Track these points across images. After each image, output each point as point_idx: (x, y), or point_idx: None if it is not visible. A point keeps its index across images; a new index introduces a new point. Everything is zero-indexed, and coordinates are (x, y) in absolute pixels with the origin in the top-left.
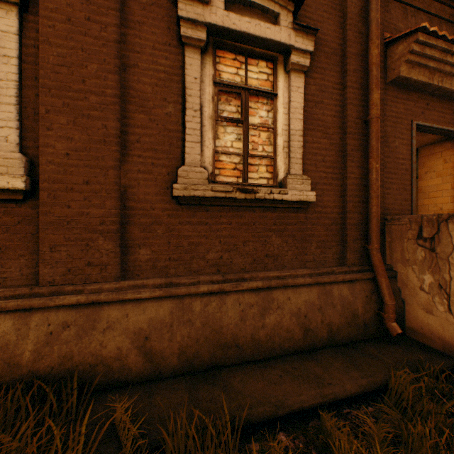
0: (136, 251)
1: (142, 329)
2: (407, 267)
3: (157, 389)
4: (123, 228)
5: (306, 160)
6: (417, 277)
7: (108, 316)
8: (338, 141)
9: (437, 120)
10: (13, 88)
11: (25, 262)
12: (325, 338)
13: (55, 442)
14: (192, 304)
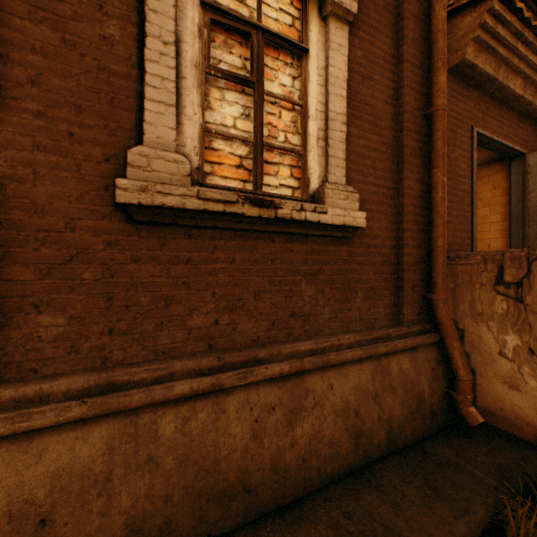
0: (29, 319)
1: (31, 503)
2: (480, 323)
3: None
4: None
5: (349, 163)
6: (495, 338)
7: None
8: (391, 141)
9: (496, 131)
10: None
11: None
12: (383, 443)
13: None
14: (157, 423)
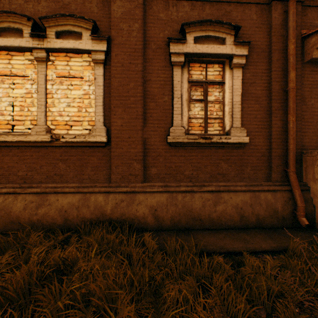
0: (150, 169)
1: (153, 205)
2: (316, 183)
3: (160, 234)
4: (144, 158)
5: (243, 118)
6: None
7: (139, 198)
8: (266, 105)
9: None
10: (101, 99)
11: (105, 172)
12: (254, 222)
13: (124, 242)
14: (177, 196)
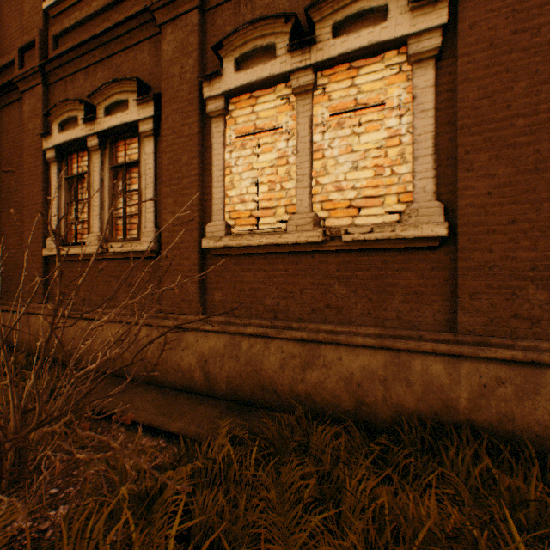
0: None
1: None
2: None
3: None
4: None
5: None
6: None
7: None
8: None
9: None
10: (429, 139)
11: (437, 308)
12: None
13: None
14: None
